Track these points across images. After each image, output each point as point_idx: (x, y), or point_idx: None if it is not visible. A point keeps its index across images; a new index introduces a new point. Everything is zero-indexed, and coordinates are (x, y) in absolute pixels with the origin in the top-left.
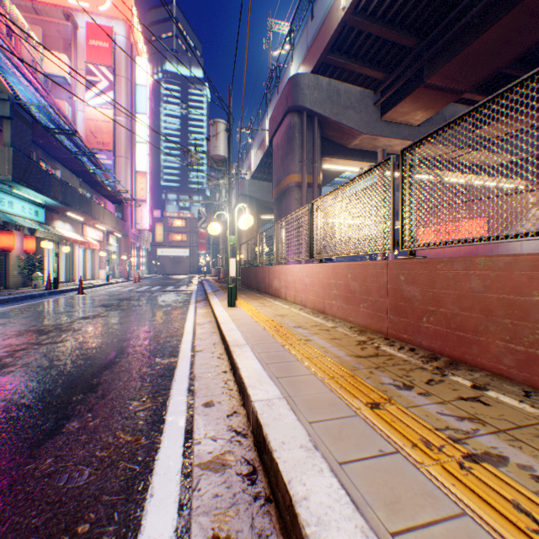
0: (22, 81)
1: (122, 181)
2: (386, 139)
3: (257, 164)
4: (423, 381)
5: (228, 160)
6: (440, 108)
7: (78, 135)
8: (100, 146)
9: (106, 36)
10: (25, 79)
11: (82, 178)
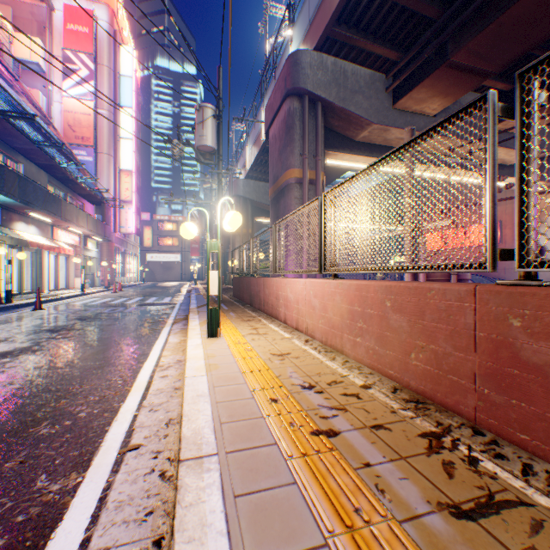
0: None
1: (104, 180)
2: (398, 130)
3: (252, 162)
4: None
5: (217, 152)
6: (462, 94)
7: (53, 127)
8: (79, 140)
9: (86, 20)
10: None
11: (52, 173)
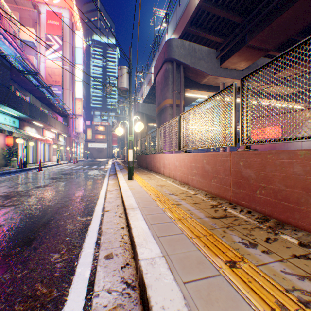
0: (5, 42)
1: (67, 103)
2: (223, 78)
3: (146, 94)
4: (262, 239)
5: (129, 90)
6: (255, 60)
7: (41, 76)
8: (54, 83)
9: (58, 18)
10: (8, 42)
11: (42, 101)
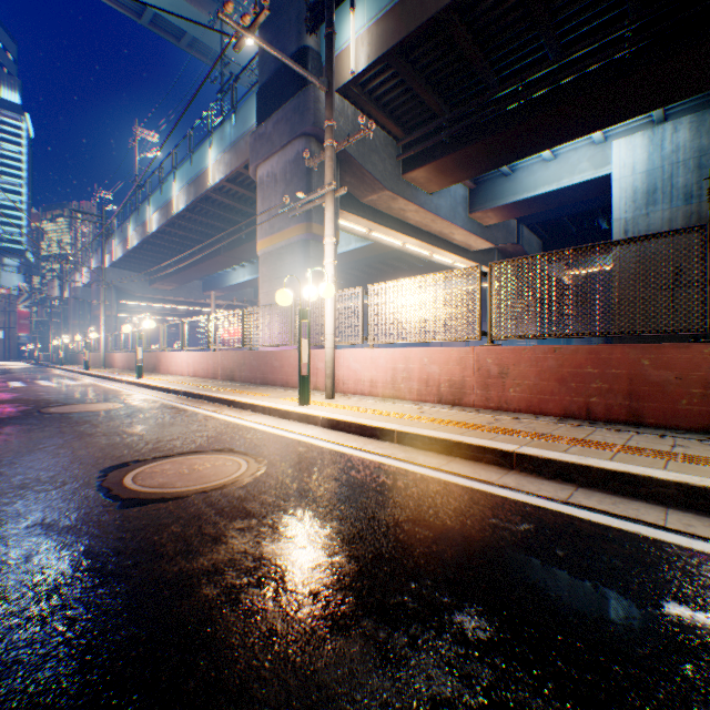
0: None
1: None
2: (154, 296)
3: (89, 281)
4: None
5: (63, 297)
6: (175, 288)
7: None
8: None
9: None
10: None
11: None
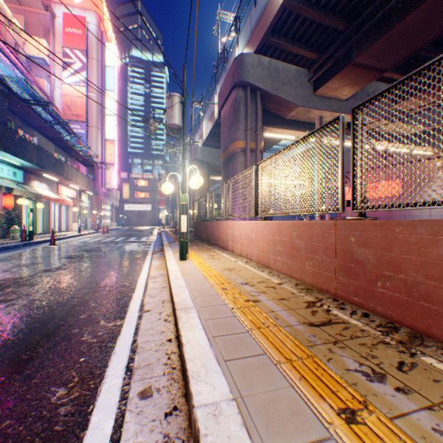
0: (2, 59)
1: (94, 147)
2: (318, 111)
3: (207, 133)
4: (393, 365)
5: (182, 129)
6: (365, 84)
7: (55, 108)
8: (75, 117)
9: (80, 24)
10: (7, 58)
11: (57, 144)
